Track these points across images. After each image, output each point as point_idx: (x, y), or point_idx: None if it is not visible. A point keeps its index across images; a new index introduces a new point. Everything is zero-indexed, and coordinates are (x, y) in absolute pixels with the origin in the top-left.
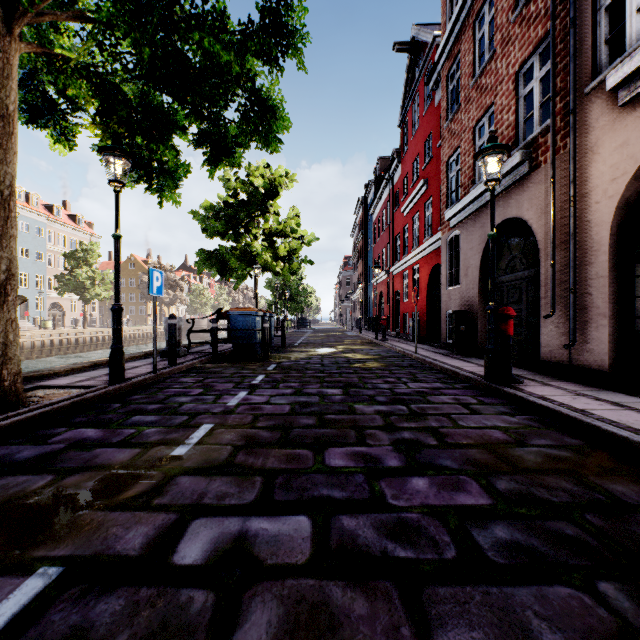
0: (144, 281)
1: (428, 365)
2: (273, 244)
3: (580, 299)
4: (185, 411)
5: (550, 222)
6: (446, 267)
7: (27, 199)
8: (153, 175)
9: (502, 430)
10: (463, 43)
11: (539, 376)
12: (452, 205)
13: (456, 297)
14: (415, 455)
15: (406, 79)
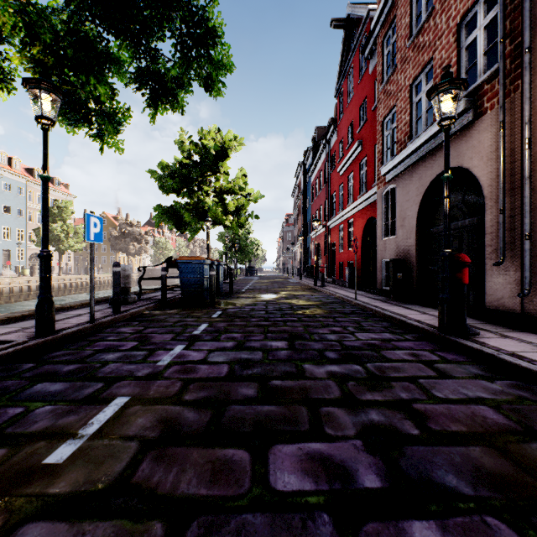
0: (113, 235)
1: (369, 312)
2: (223, 201)
3: (535, 246)
4: (104, 374)
5: (500, 167)
6: (381, 219)
7: (9, 163)
8: (92, 118)
9: (493, 406)
10: (399, 8)
11: (490, 325)
12: (388, 161)
13: (392, 247)
14: (398, 460)
15: (342, 53)
